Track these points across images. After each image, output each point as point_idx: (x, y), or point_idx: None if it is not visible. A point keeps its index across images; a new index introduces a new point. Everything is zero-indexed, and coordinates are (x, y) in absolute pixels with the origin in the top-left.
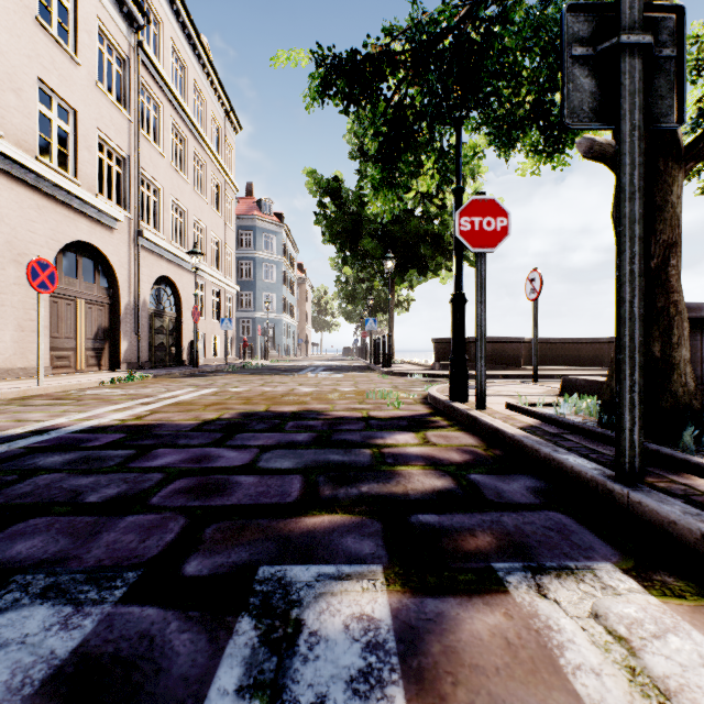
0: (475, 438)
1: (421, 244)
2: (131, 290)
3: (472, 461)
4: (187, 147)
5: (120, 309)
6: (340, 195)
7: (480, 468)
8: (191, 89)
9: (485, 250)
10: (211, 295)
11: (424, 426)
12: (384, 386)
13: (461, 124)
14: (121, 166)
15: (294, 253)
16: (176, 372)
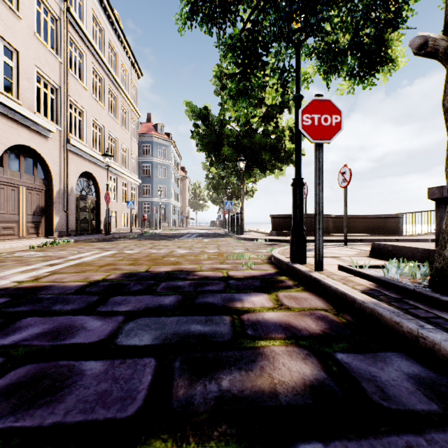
0: (322, 299)
1: (262, 152)
2: (61, 181)
3: (330, 331)
4: (104, 85)
5: (53, 194)
6: (208, 119)
7: (341, 341)
8: (107, 45)
9: (323, 141)
10: (121, 185)
11: (274, 286)
12: (238, 248)
13: (300, 46)
14: (54, 94)
15: (178, 159)
16: (92, 238)
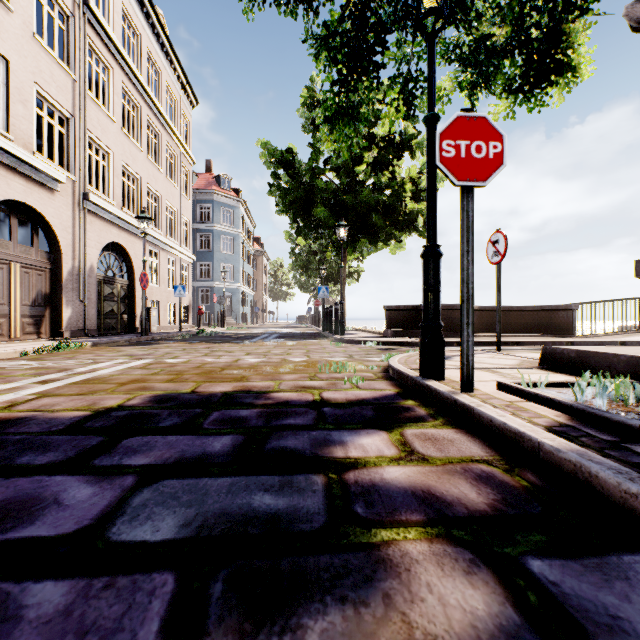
0: (478, 442)
1: (373, 214)
2: (76, 256)
3: (505, 506)
4: (140, 115)
5: (62, 275)
6: (293, 166)
7: (530, 530)
8: (145, 57)
9: (474, 183)
10: (166, 263)
11: (396, 417)
12: (338, 355)
13: (435, 37)
14: (64, 126)
15: (251, 227)
16: (120, 340)
